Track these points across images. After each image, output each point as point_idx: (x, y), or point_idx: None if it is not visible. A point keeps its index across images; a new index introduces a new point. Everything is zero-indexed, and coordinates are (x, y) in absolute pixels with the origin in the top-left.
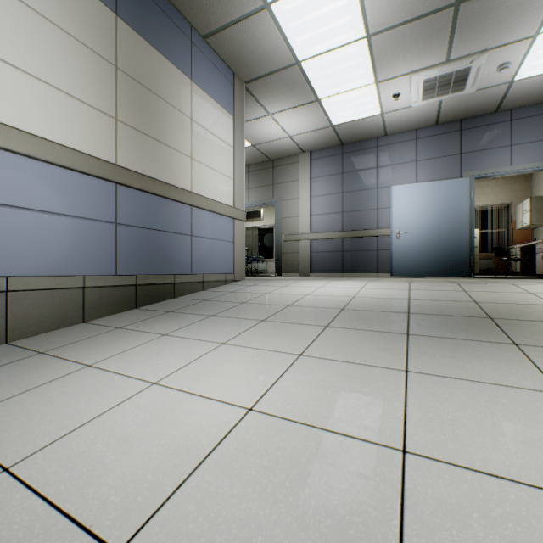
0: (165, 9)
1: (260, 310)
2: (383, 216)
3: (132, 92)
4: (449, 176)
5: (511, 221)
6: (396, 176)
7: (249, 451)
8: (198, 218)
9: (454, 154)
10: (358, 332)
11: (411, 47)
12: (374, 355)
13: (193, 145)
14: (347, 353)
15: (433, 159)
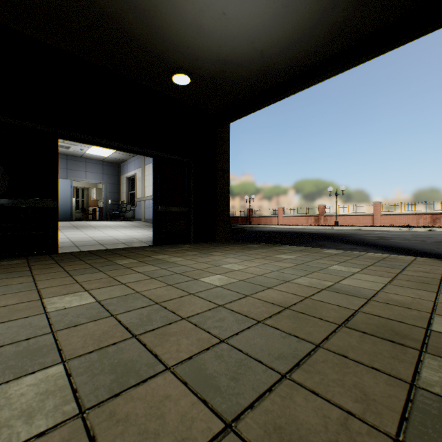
0: None
1: None
2: None
3: None
4: (62, 177)
5: (90, 196)
6: None
7: None
8: None
9: (65, 168)
10: None
11: None
12: None
13: None
14: None
15: None
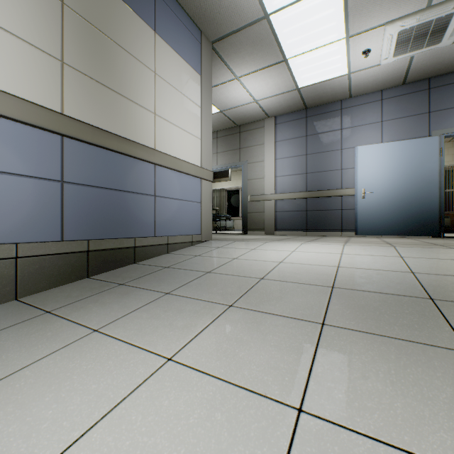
0: None
1: (226, 285)
2: (348, 177)
3: (83, 34)
4: (416, 135)
5: None
6: (361, 136)
7: None
8: (163, 177)
9: (422, 113)
10: (379, 341)
11: None
12: (453, 428)
13: (157, 100)
14: (390, 411)
15: (400, 119)
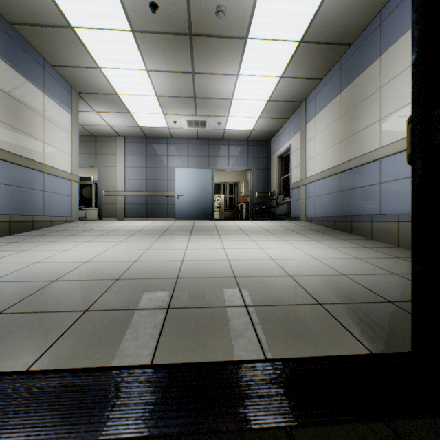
0: (27, 49)
1: (99, 232)
2: (171, 185)
3: (7, 102)
4: (203, 167)
5: (239, 192)
6: (178, 162)
7: (110, 253)
8: (48, 180)
9: (206, 156)
10: (145, 235)
11: (179, 105)
12: (148, 239)
13: (45, 134)
14: (139, 240)
15: (196, 157)
